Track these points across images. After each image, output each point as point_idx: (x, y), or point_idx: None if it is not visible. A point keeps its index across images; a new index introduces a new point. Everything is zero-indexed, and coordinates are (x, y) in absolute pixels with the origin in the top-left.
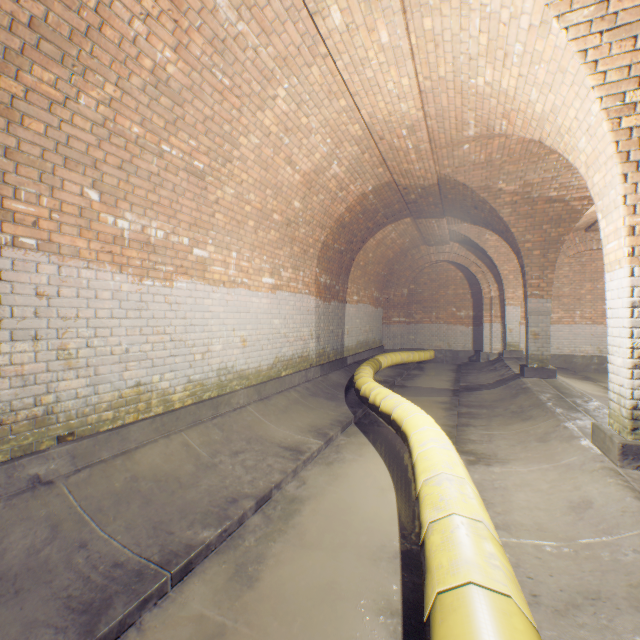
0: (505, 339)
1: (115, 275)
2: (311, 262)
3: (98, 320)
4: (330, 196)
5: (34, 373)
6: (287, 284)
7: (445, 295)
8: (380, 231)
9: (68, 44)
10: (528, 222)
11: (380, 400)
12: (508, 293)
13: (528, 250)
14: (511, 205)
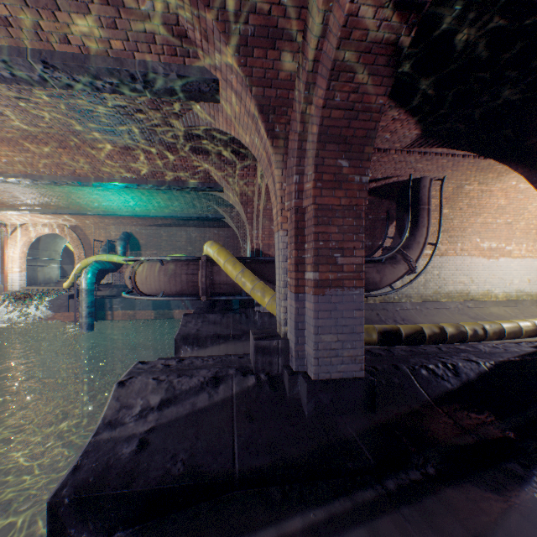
0: None
1: (481, 259)
2: None
3: (477, 271)
4: None
5: (465, 283)
6: None
7: None
8: None
9: (477, 212)
10: None
11: None
12: None
13: None
14: None
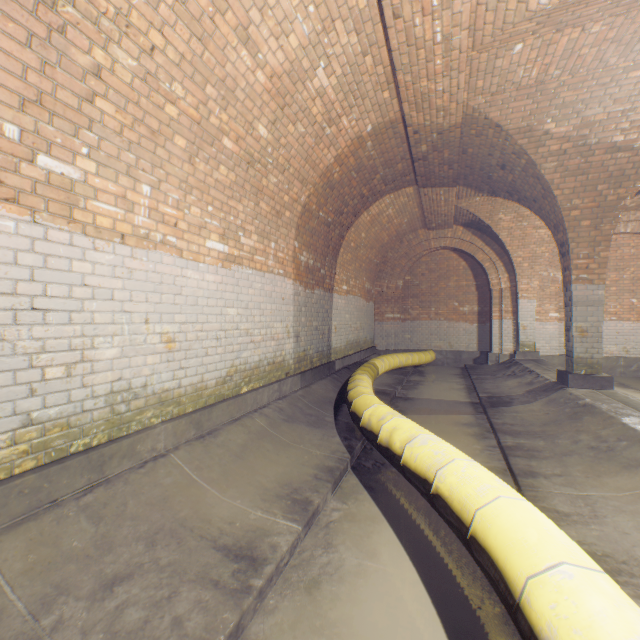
0: (518, 338)
1: None
2: (287, 231)
3: None
4: (314, 130)
5: None
6: (250, 257)
7: (446, 287)
8: (376, 203)
9: None
10: (578, 181)
11: (402, 444)
12: (522, 284)
13: (575, 220)
14: (558, 156)
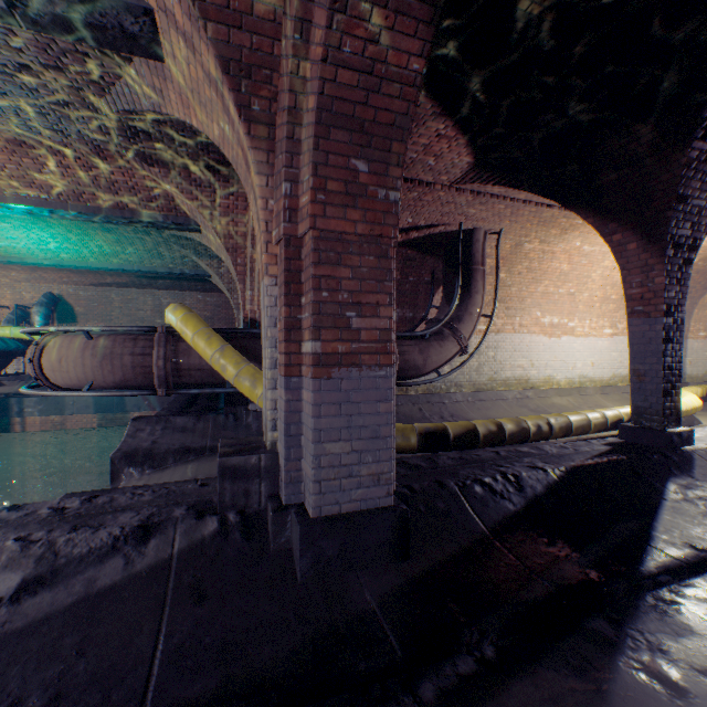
0: None
1: (543, 338)
2: None
3: (538, 353)
4: None
5: (525, 367)
6: (621, 332)
7: None
8: None
9: (538, 278)
10: None
11: None
12: None
13: None
14: None
